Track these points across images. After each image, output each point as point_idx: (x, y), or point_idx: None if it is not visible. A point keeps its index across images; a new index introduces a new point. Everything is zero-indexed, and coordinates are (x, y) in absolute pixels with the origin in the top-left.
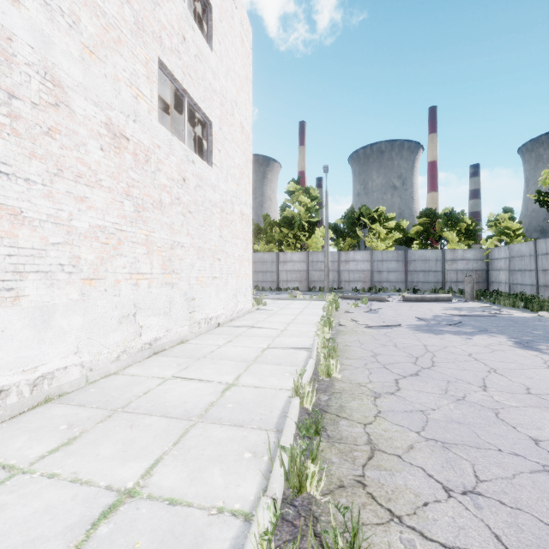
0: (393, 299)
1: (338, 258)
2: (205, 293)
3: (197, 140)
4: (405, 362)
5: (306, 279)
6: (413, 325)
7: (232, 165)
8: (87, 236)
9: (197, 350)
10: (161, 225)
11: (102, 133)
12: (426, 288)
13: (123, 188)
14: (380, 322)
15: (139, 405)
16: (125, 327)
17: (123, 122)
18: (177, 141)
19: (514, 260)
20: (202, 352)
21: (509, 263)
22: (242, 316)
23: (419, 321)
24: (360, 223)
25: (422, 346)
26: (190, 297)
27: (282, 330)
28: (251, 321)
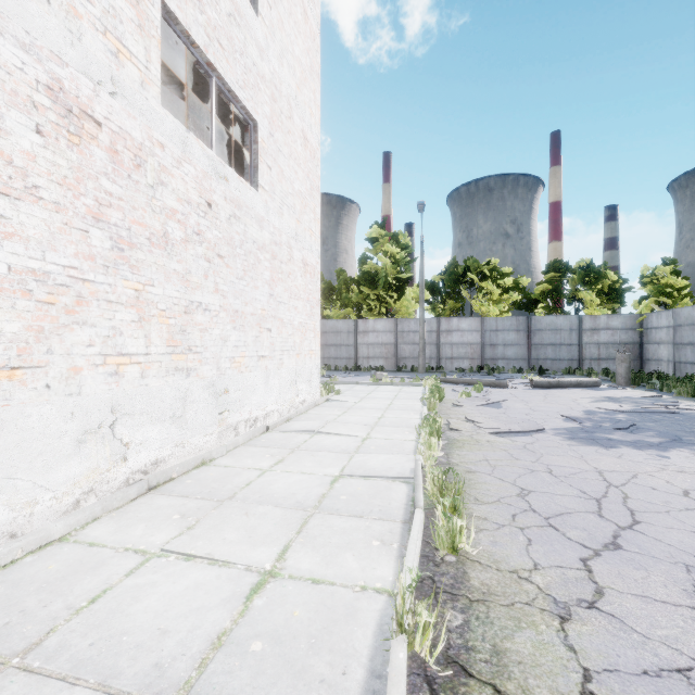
0: (515, 384)
1: (437, 327)
2: (246, 382)
3: (238, 154)
4: (582, 511)
5: (394, 355)
6: (563, 429)
7: (290, 191)
8: (2, 288)
9: (224, 480)
10: (167, 274)
11: (40, 102)
12: (557, 368)
13: (89, 206)
14: (510, 424)
15: (64, 642)
16: (93, 448)
17: (87, 91)
18: (196, 141)
19: (681, 329)
20: (232, 484)
21: (675, 334)
22: (304, 413)
23: (567, 421)
24: (466, 280)
25: (595, 472)
26: (219, 388)
27: (364, 439)
28: (317, 421)
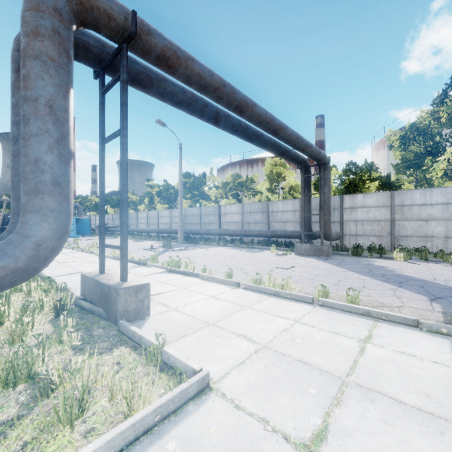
0: None
1: None
2: None
3: None
4: None
5: None
6: None
7: None
8: None
9: None
10: None
11: None
12: None
13: None
14: None
15: None
16: None
17: None
18: None
19: None
20: None
21: None
22: None
23: None
24: None
25: None
26: None
27: None
28: None
